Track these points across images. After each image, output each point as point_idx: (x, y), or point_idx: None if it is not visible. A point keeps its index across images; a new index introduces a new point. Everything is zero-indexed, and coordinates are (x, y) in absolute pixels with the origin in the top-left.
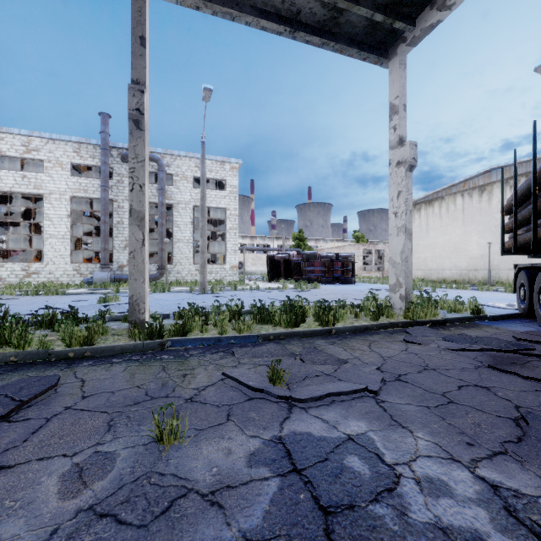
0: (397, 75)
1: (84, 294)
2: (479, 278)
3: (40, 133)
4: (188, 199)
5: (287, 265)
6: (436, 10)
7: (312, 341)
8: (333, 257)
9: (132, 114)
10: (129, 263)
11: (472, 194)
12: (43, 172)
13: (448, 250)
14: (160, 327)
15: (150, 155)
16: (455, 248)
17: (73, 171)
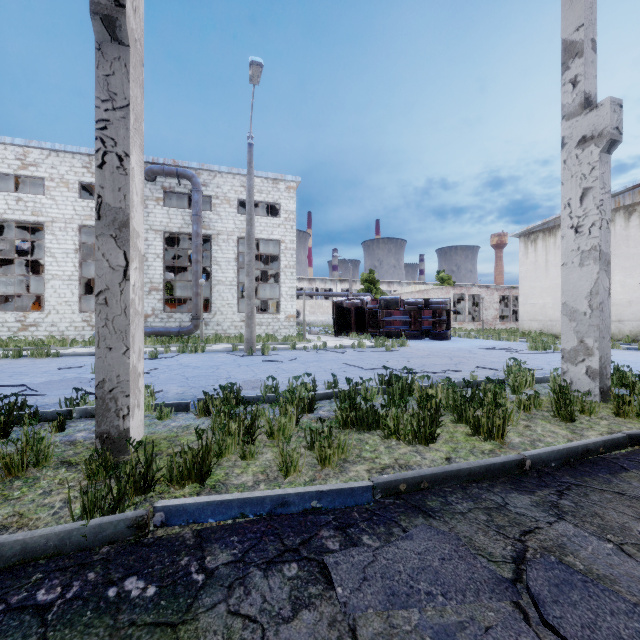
0: None
1: (87, 355)
2: (626, 332)
3: (39, 142)
4: (232, 229)
5: (360, 314)
6: None
7: (499, 498)
8: (421, 304)
9: (98, 4)
10: (96, 314)
11: (615, 218)
12: (44, 194)
13: None
14: (146, 462)
15: (181, 171)
16: None
17: (88, 195)
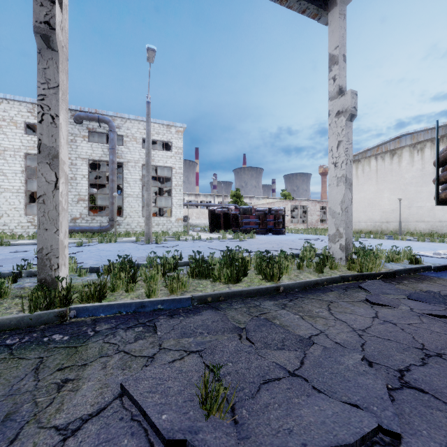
0: (337, 25)
1: (31, 245)
2: (391, 229)
3: None
4: (138, 159)
5: (226, 217)
6: None
7: (258, 303)
8: (266, 211)
9: (39, 27)
10: (38, 209)
11: (385, 157)
12: None
13: (363, 205)
14: (67, 289)
15: (101, 117)
16: (369, 204)
17: (32, 132)
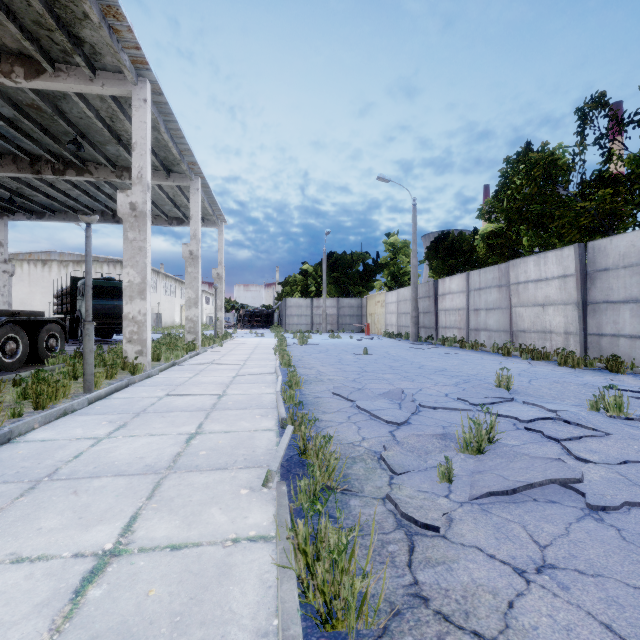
0: (4, 229)
1: None
2: None
3: None
4: None
5: None
6: (27, 218)
7: None
8: None
9: None
10: None
11: (38, 265)
12: None
13: (16, 304)
14: None
15: None
16: (22, 304)
17: None
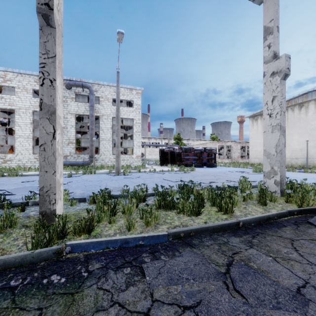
0: (272, 2)
1: (36, 175)
2: (299, 164)
3: (12, 69)
4: (109, 113)
5: (172, 155)
6: None
7: (225, 239)
8: (202, 150)
9: (40, 8)
10: (39, 155)
11: (294, 109)
12: (14, 95)
13: None
14: (63, 224)
15: (84, 84)
16: None
17: (37, 95)
